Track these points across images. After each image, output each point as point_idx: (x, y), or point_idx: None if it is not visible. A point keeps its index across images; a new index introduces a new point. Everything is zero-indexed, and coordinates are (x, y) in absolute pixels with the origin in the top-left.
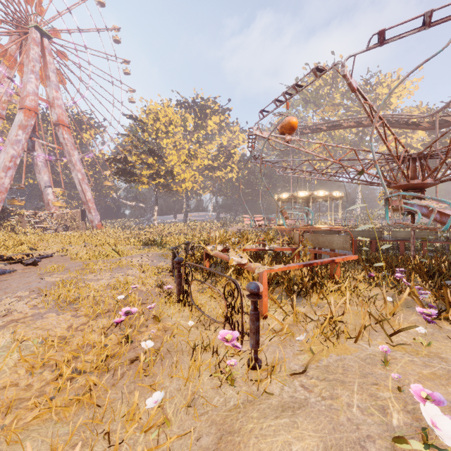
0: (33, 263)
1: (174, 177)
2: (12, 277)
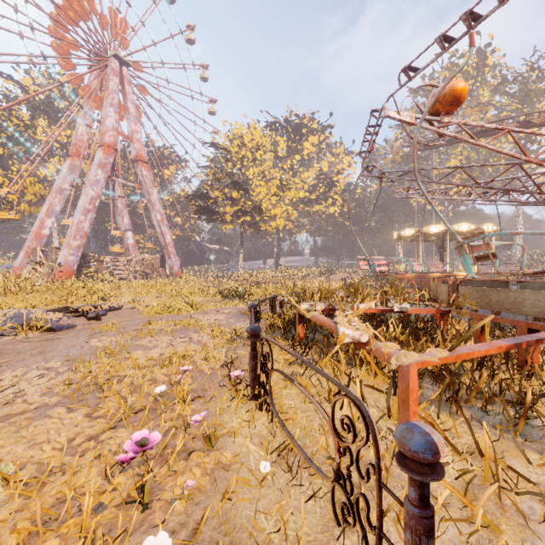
0: (96, 318)
1: (262, 213)
2: (66, 335)
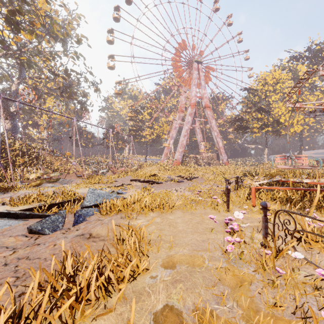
0: (189, 180)
1: (280, 124)
2: (182, 183)
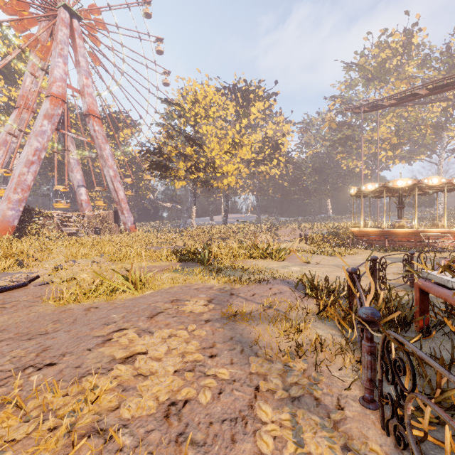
0: None
1: (216, 169)
2: None
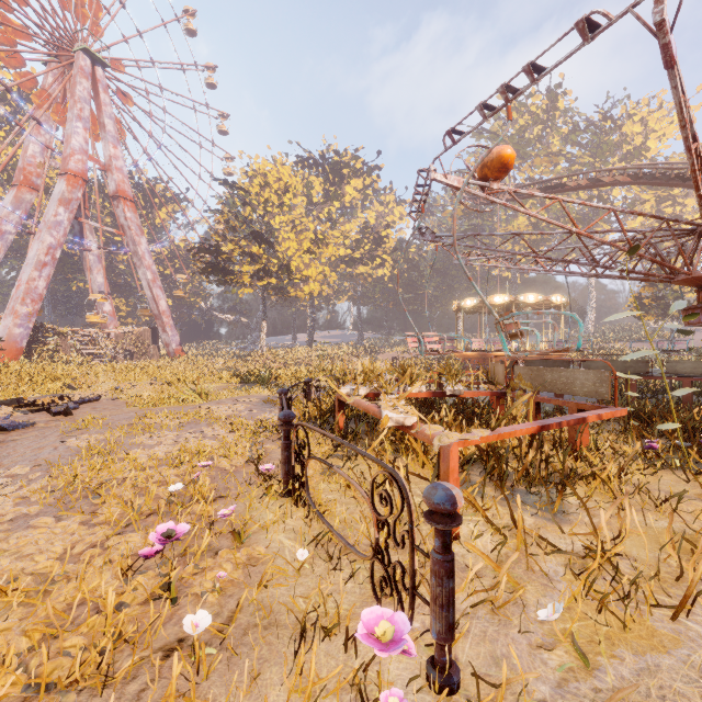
0: (65, 412)
1: (292, 275)
2: (24, 436)
